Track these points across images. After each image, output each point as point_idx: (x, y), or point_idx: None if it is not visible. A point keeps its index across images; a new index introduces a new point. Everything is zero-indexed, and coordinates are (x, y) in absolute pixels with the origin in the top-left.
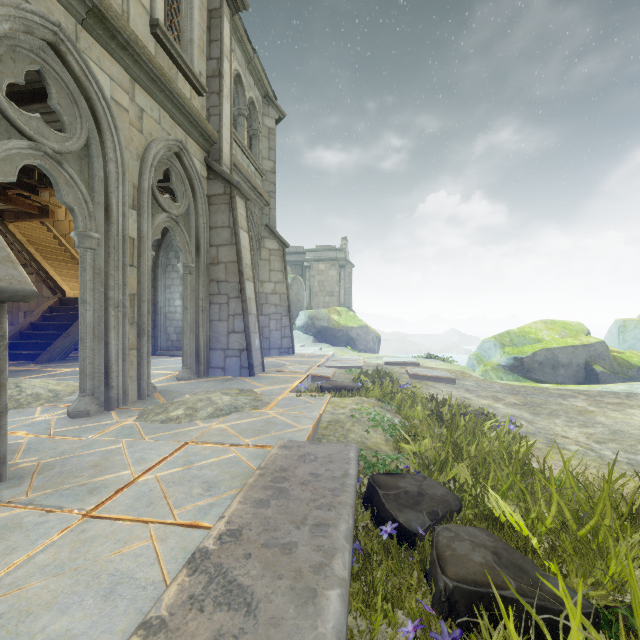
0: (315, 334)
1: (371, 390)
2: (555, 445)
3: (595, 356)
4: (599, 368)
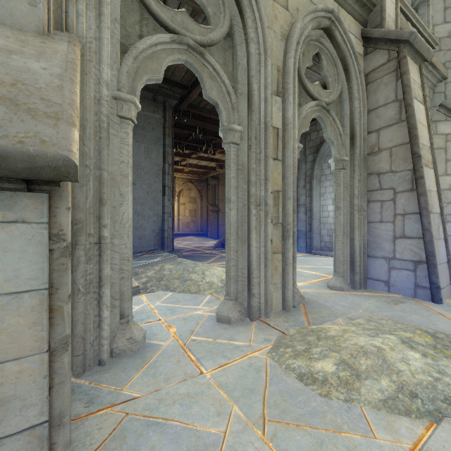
0: None
1: None
2: None
3: None
4: None
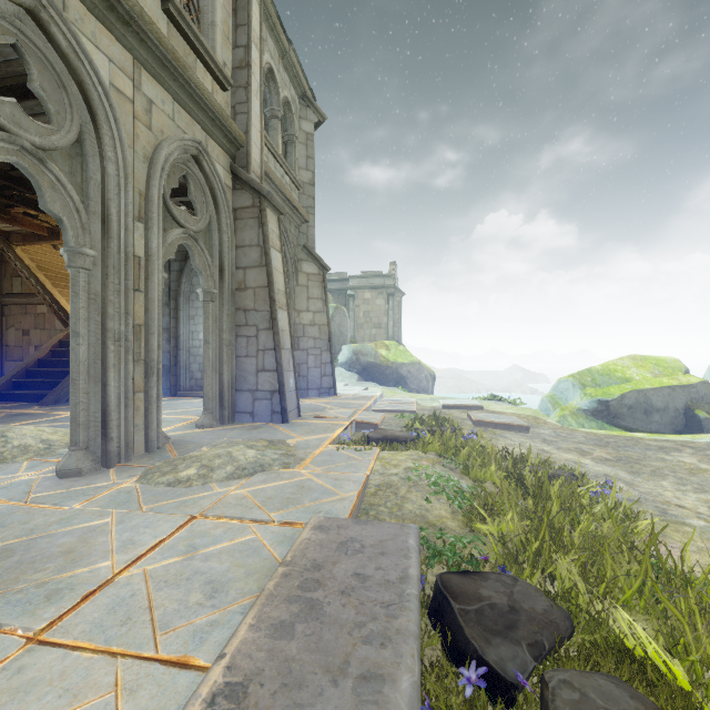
0: (360, 371)
1: (430, 443)
2: (671, 518)
3: (697, 399)
4: (703, 414)
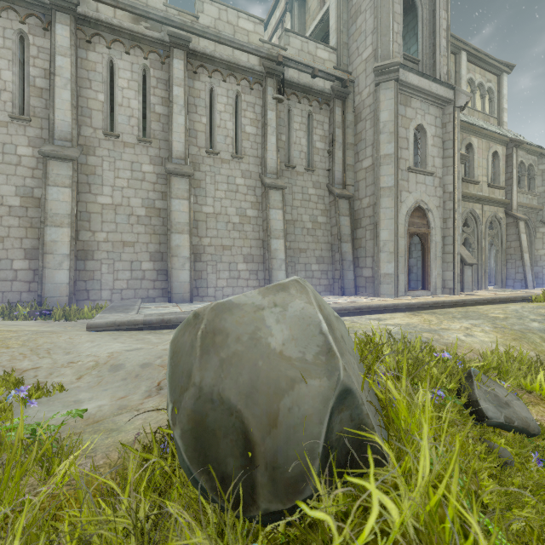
0: None
1: None
2: None
3: None
4: None
